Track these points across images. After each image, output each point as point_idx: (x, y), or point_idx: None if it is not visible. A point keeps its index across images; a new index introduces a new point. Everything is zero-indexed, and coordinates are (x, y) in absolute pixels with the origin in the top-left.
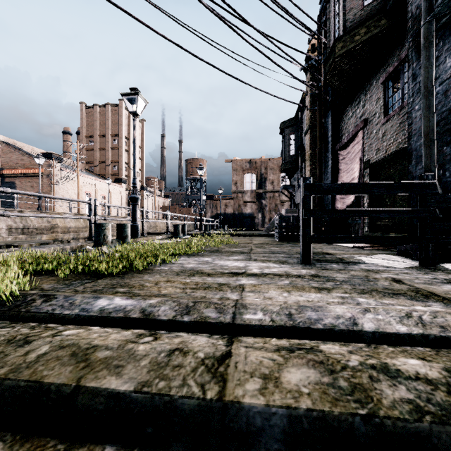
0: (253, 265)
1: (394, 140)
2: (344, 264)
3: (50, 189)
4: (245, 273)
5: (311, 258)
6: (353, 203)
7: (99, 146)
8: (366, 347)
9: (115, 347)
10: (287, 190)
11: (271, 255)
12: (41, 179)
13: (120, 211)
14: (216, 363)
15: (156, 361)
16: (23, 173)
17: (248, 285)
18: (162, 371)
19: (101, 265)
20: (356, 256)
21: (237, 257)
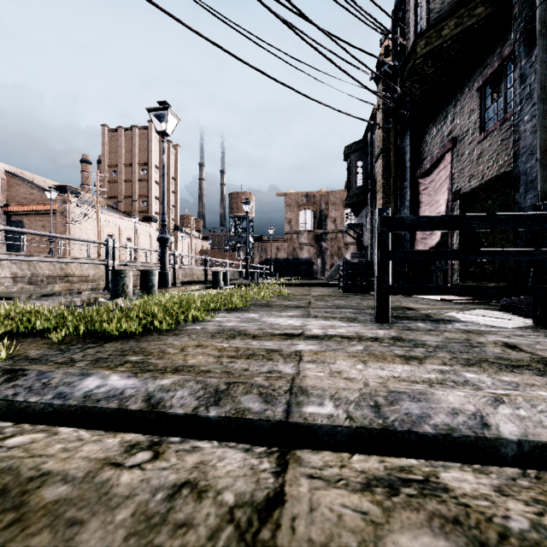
0: (313, 323)
1: (494, 163)
2: (434, 323)
3: (65, 229)
4: (303, 334)
5: (390, 314)
6: (438, 244)
7: (124, 177)
8: (522, 478)
9: (80, 477)
10: (353, 230)
11: (336, 310)
12: (54, 217)
13: (149, 256)
14: (256, 518)
15: (144, 512)
16: (33, 210)
17: (307, 352)
18: (152, 536)
19: (111, 323)
20: (446, 311)
21: (292, 313)
